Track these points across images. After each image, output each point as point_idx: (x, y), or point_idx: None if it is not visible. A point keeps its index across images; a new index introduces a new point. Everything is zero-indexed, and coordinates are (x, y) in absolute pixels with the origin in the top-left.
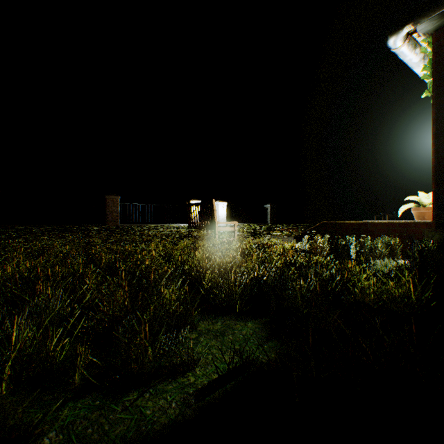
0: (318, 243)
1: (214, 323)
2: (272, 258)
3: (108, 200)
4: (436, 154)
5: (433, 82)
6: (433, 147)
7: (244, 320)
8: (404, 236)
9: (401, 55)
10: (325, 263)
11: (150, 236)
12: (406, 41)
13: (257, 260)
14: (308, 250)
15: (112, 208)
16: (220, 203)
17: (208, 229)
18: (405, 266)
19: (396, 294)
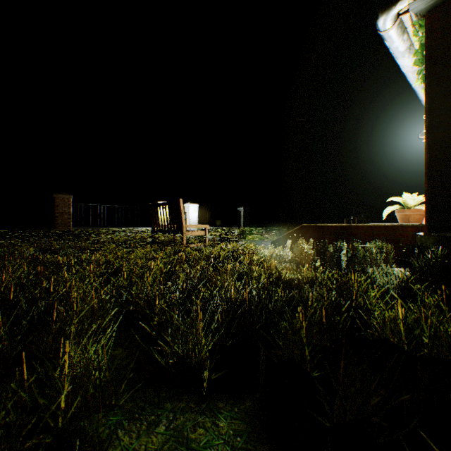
0: (303, 250)
1: (152, 428)
2: (250, 270)
3: (57, 199)
4: (429, 149)
5: (425, 70)
6: (426, 141)
7: (213, 409)
8: (390, 241)
9: (389, 40)
10: (321, 279)
11: (105, 242)
12: (396, 22)
13: (231, 273)
14: (290, 257)
15: (63, 209)
16: (192, 205)
17: (175, 233)
18: (412, 278)
19: (443, 333)
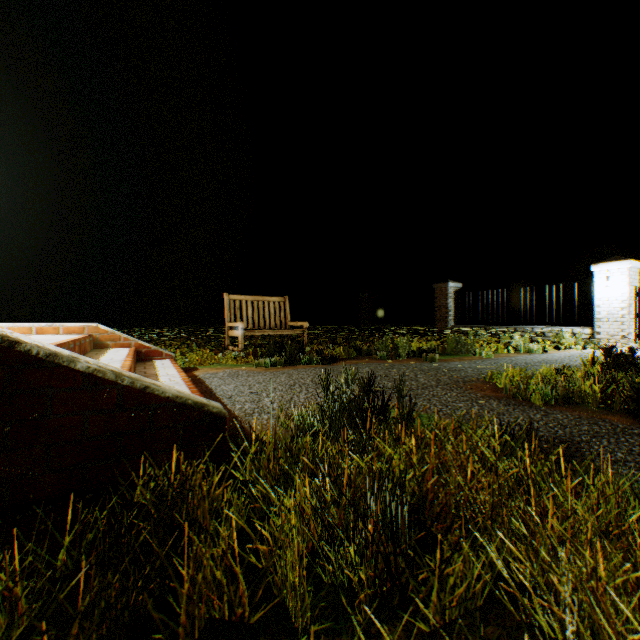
0: None
1: None
2: None
3: (436, 290)
4: None
5: None
6: None
7: None
8: None
9: None
10: None
11: None
12: None
13: None
14: None
15: (440, 301)
16: None
17: None
18: None
19: None
